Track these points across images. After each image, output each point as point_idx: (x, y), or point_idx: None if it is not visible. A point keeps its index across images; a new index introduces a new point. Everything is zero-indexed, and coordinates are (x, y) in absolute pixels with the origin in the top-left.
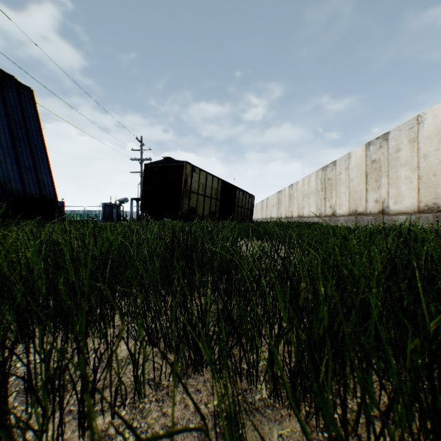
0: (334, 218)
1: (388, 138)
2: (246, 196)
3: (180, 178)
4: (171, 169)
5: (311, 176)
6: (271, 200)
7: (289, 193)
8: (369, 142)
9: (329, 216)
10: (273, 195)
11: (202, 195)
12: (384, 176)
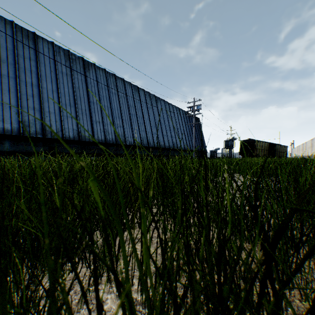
0: (312, 156)
1: None
2: (281, 147)
3: (253, 145)
4: (250, 142)
5: (309, 141)
6: (300, 147)
7: (304, 145)
8: None
9: (311, 156)
10: (300, 145)
11: (260, 149)
12: None
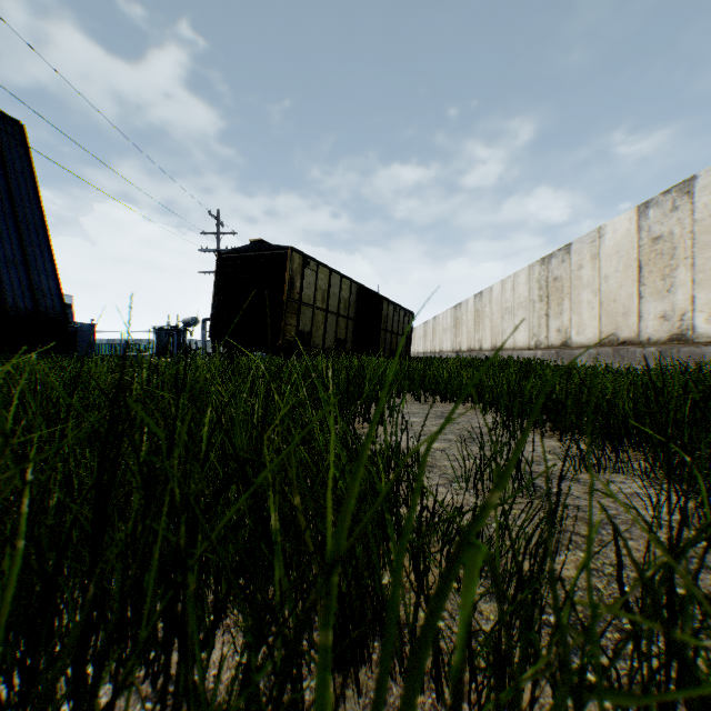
0: (567, 350)
1: (693, 189)
2: (399, 314)
3: (282, 277)
4: (265, 261)
5: (519, 275)
6: (442, 321)
7: (474, 307)
8: (647, 201)
9: (555, 348)
10: (446, 312)
11: (321, 309)
12: (682, 266)
